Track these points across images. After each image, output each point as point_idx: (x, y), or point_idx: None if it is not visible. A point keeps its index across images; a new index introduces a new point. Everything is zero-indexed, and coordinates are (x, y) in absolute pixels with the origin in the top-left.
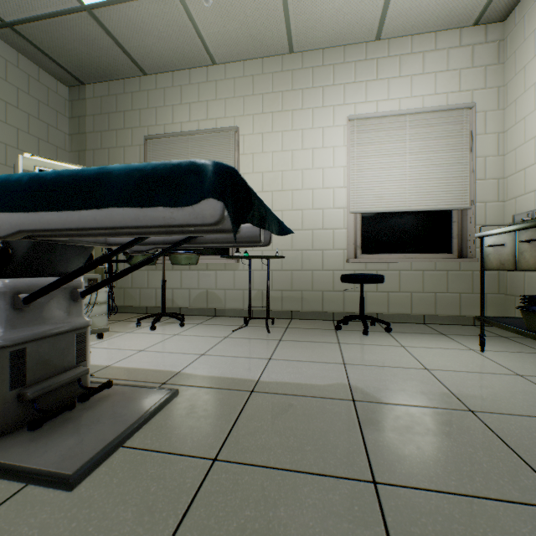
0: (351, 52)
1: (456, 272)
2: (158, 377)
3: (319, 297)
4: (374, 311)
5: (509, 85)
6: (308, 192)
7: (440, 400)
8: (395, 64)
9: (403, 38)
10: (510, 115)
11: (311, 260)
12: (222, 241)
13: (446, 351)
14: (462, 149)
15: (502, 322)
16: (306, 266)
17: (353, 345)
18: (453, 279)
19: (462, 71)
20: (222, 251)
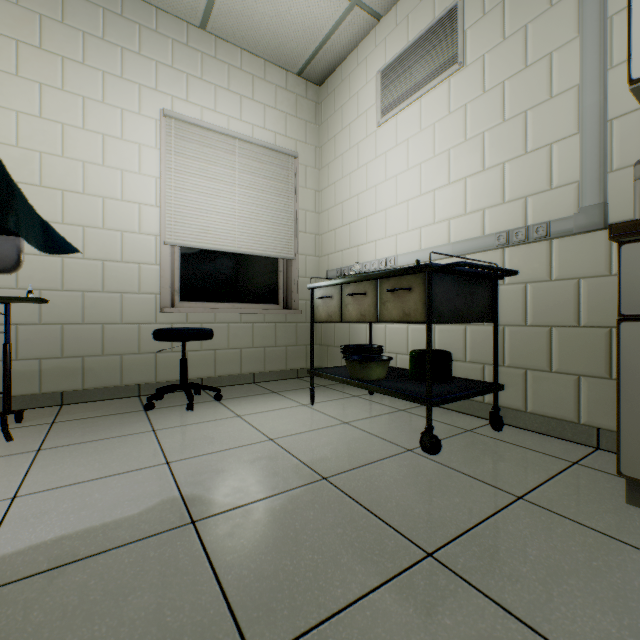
0: (167, 23)
1: (283, 324)
2: None
3: (116, 364)
4: (199, 375)
5: (324, 148)
6: (96, 200)
7: (296, 476)
8: (224, 72)
9: (232, 45)
10: (325, 177)
11: (102, 307)
12: None
13: (284, 411)
14: (289, 197)
15: (330, 373)
16: (91, 317)
17: (176, 429)
18: (281, 331)
19: (289, 116)
20: None
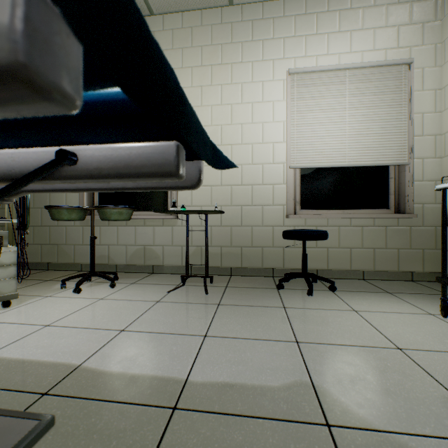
0: (291, 6)
1: (394, 228)
2: (43, 378)
3: (259, 253)
4: (314, 267)
5: (447, 41)
6: (248, 146)
7: None
8: (335, 19)
9: None
10: None
11: (251, 215)
12: (108, 173)
13: (405, 317)
14: (401, 105)
15: None
16: (245, 222)
17: (300, 310)
18: (391, 234)
19: (400, 28)
20: (160, 207)
